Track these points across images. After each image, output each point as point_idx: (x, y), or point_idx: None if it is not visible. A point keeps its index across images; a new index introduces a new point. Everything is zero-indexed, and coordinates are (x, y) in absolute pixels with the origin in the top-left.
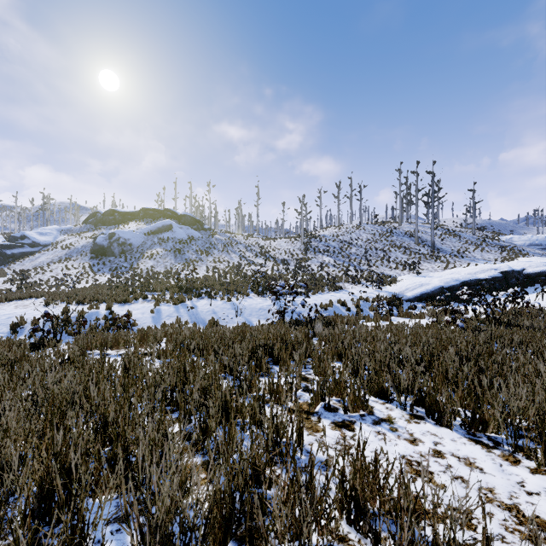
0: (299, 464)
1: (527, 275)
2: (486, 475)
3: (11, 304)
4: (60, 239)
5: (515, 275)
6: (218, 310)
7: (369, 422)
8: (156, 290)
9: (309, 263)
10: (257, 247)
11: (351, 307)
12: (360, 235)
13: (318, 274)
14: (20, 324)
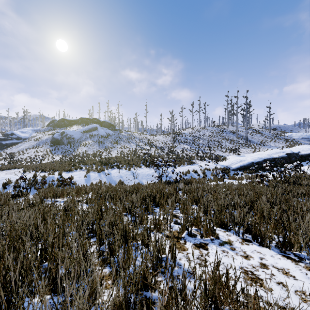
0: (174, 273)
1: (301, 156)
2: (298, 281)
3: (3, 172)
4: (33, 135)
5: (294, 155)
6: (123, 175)
7: (217, 244)
8: (87, 164)
9: (175, 148)
10: (146, 140)
11: (200, 174)
12: (205, 132)
13: (181, 155)
14: (8, 183)
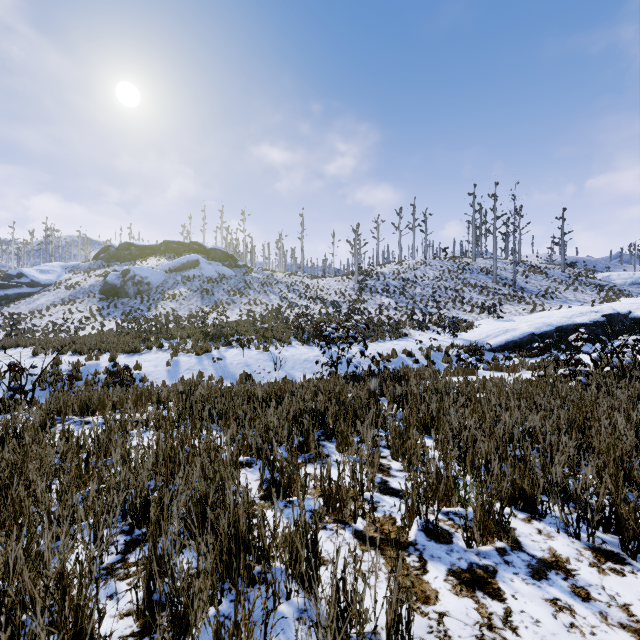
0: None
1: (635, 320)
2: None
3: None
4: (65, 277)
5: (621, 319)
6: (252, 361)
7: (524, 572)
8: (175, 337)
9: (364, 305)
10: (301, 287)
11: (420, 358)
12: (426, 272)
13: (376, 318)
14: None
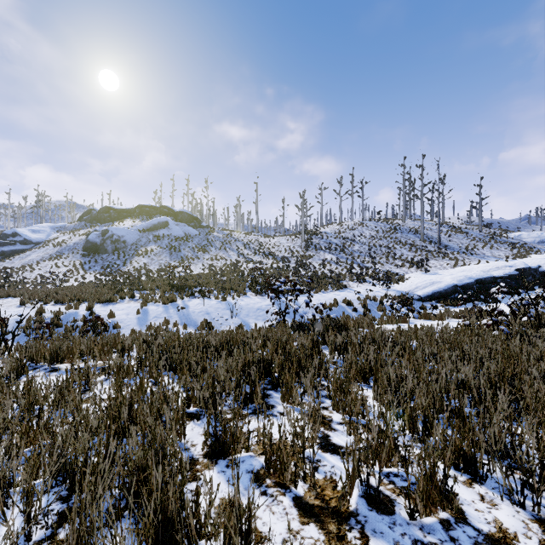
0: None
1: (544, 273)
2: None
3: None
4: (54, 236)
5: (532, 272)
6: (212, 310)
7: None
8: (146, 288)
9: (310, 260)
10: (256, 245)
11: (358, 307)
12: (363, 231)
13: (320, 272)
14: None
